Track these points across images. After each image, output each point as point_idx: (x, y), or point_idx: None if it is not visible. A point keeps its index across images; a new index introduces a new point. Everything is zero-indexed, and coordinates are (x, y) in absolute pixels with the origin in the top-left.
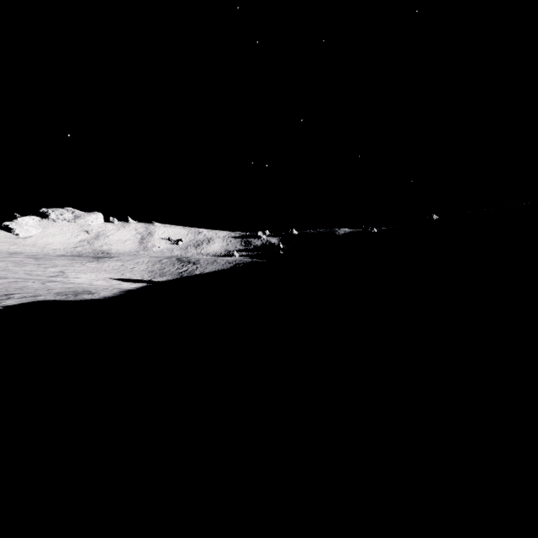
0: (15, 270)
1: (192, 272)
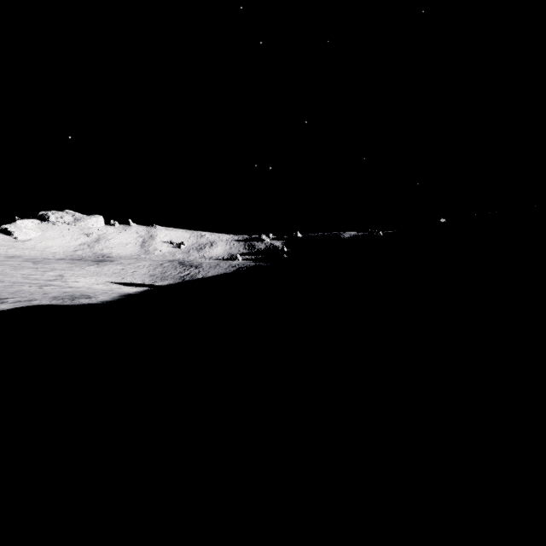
0: (12, 273)
1: (194, 276)
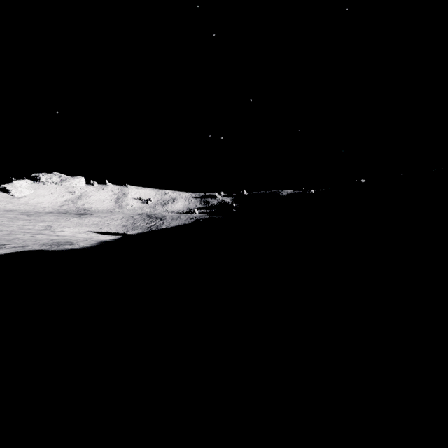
0: (10, 224)
1: (159, 226)
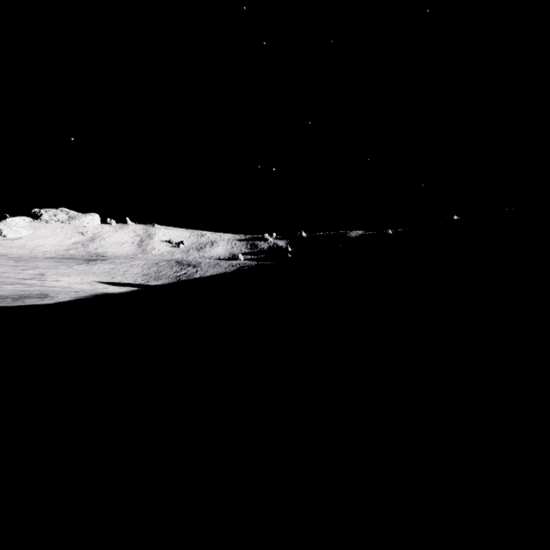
0: None
1: (191, 276)
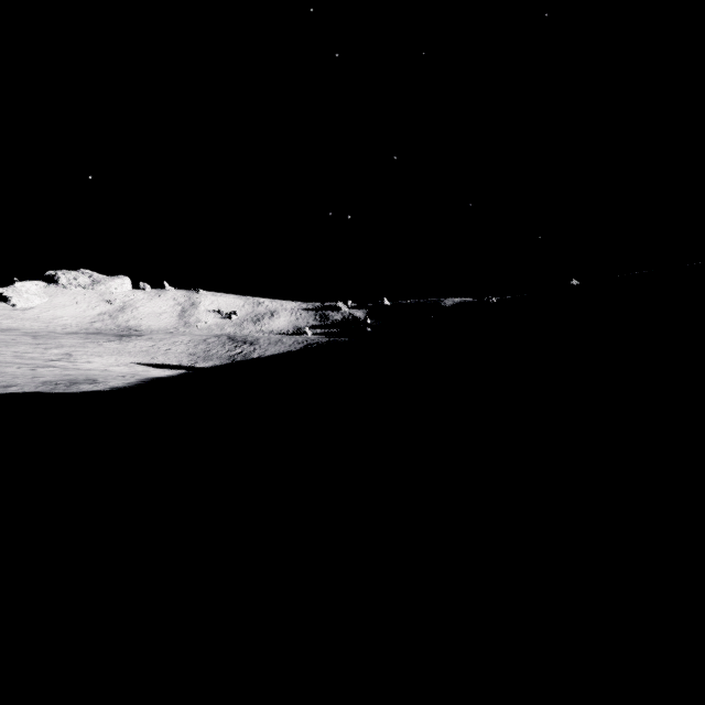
0: (1, 351)
1: (247, 355)
